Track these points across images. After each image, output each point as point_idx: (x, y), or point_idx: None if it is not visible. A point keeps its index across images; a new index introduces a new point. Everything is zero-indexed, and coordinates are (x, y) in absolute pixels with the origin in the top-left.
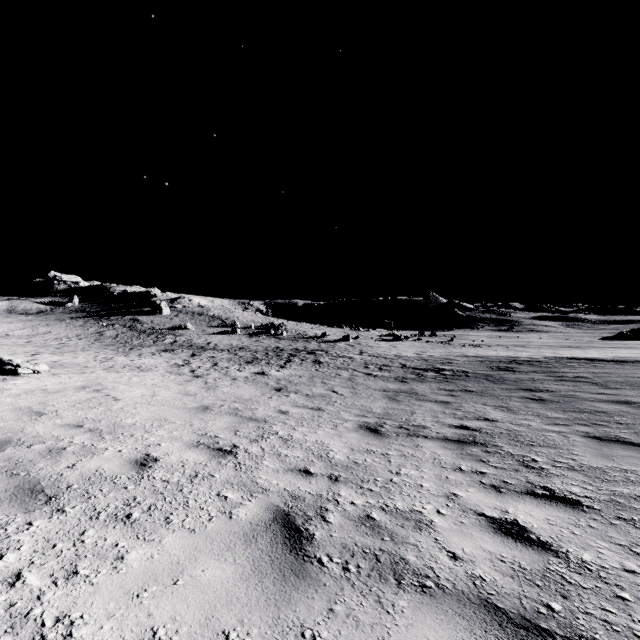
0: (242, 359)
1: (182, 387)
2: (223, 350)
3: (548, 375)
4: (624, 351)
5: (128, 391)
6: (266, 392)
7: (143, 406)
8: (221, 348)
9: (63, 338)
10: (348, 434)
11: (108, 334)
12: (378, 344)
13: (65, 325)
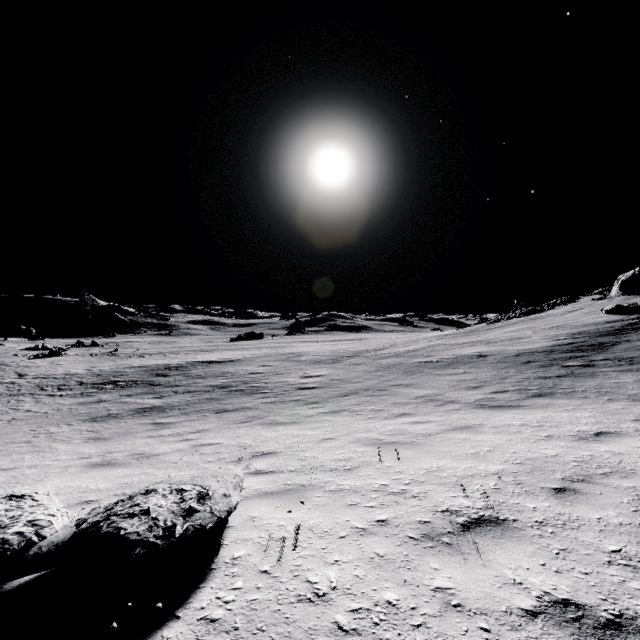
0: None
1: None
2: None
3: (184, 376)
4: (231, 353)
5: None
6: None
7: None
8: None
9: None
10: (83, 424)
11: None
12: (34, 363)
13: None
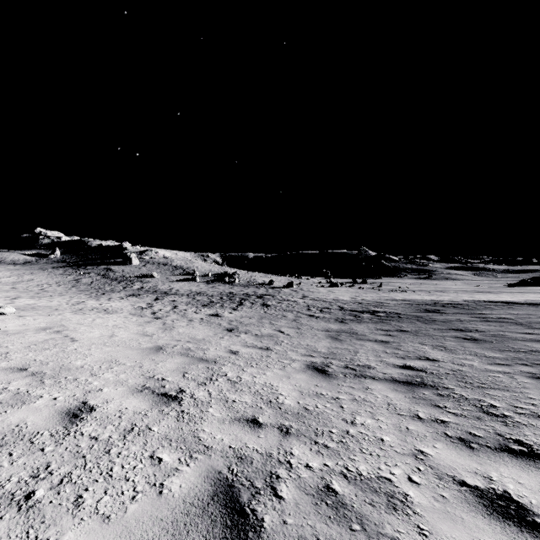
0: (199, 302)
1: (141, 328)
2: (183, 295)
3: (473, 316)
4: (532, 295)
5: (88, 332)
6: (218, 332)
7: (98, 347)
8: (182, 293)
9: (44, 285)
10: (296, 375)
11: (84, 281)
12: (318, 290)
13: (47, 273)
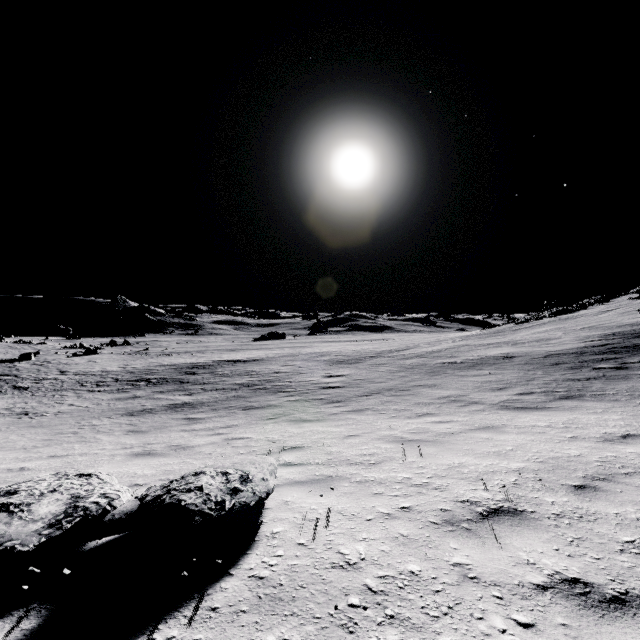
0: None
1: None
2: None
3: (211, 374)
4: (255, 352)
5: None
6: (19, 417)
7: None
8: None
9: None
10: (121, 418)
11: None
12: (73, 360)
13: None
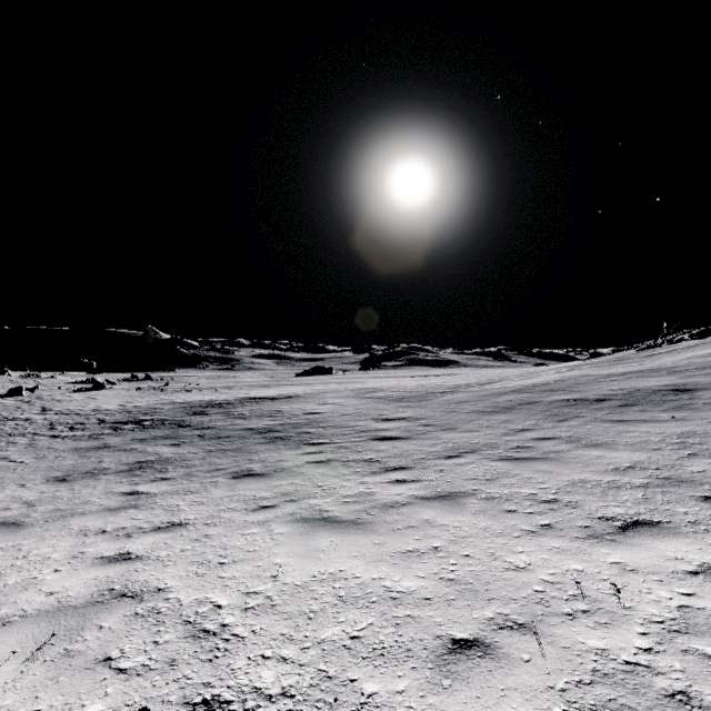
0: None
1: None
2: None
3: (224, 415)
4: (291, 388)
5: None
6: None
7: None
8: None
9: None
10: (38, 486)
11: None
12: (70, 396)
13: None
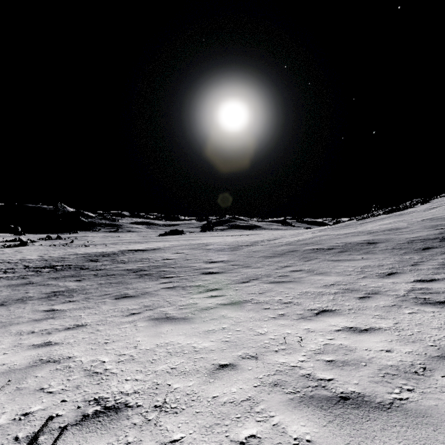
0: None
1: None
2: None
3: (111, 261)
4: (156, 243)
5: None
6: None
7: None
8: None
9: None
10: None
11: None
12: (3, 251)
13: None
